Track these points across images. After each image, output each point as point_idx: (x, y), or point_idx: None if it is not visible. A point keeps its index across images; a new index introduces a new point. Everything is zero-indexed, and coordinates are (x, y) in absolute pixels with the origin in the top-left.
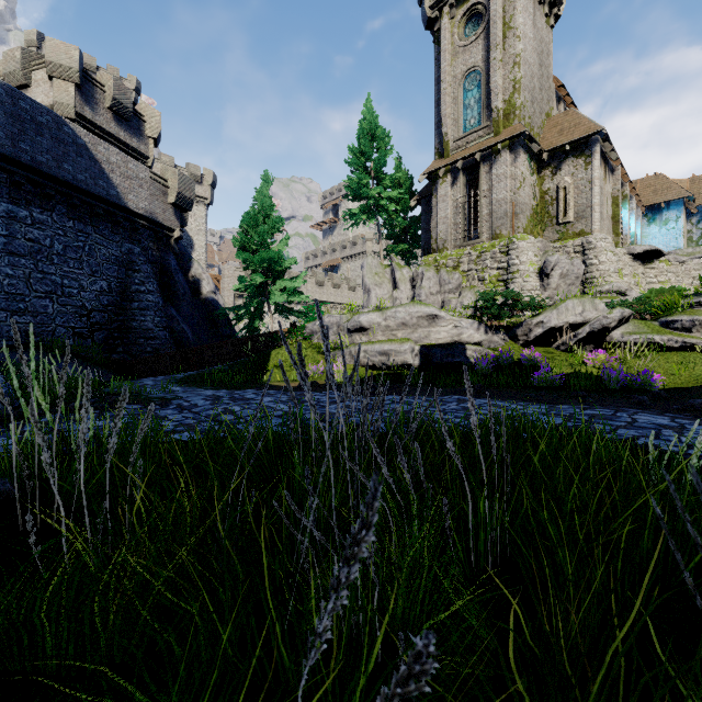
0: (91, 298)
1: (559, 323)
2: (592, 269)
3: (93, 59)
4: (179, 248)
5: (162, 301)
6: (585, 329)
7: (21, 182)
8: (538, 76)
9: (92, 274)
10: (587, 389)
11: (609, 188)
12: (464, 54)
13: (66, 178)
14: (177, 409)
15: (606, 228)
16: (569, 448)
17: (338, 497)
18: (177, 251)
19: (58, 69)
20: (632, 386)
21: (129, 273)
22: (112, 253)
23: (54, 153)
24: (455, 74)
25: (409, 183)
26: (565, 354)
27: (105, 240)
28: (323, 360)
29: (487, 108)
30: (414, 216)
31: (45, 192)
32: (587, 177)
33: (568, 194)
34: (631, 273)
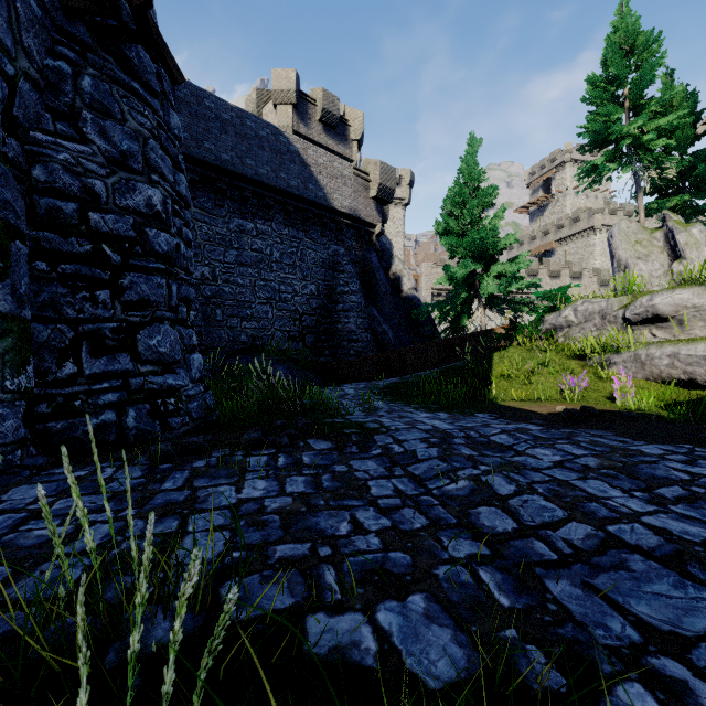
0: (302, 302)
1: None
2: None
3: None
4: (380, 246)
5: (364, 301)
6: None
7: (248, 197)
8: None
9: (303, 279)
10: None
11: None
12: None
13: (282, 186)
14: (382, 461)
15: None
16: None
17: None
18: (378, 248)
19: (280, 96)
20: None
21: (335, 275)
22: (320, 256)
23: (272, 164)
24: None
25: (690, 102)
26: None
27: (314, 244)
28: (579, 368)
29: None
30: (697, 151)
31: (266, 203)
32: None
33: None
34: None
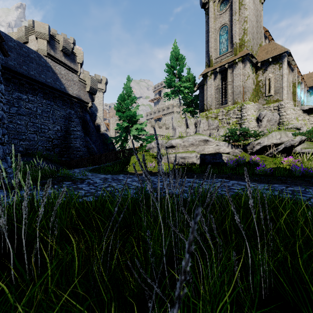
0: (53, 133)
1: (268, 143)
2: (283, 117)
3: (55, 31)
4: (91, 111)
5: (83, 134)
6: (282, 146)
7: (23, 83)
8: (255, 26)
9: (53, 123)
10: (284, 176)
11: (291, 78)
12: (220, 18)
13: (42, 81)
14: (87, 184)
15: (289, 98)
16: (298, 214)
17: (166, 242)
18: (90, 112)
19: (40, 34)
20: (307, 174)
21: (69, 122)
22: (62, 114)
23: (37, 70)
24: (215, 28)
25: (193, 79)
26: (271, 158)
27: (59, 108)
28: (154, 161)
29: (231, 42)
30: (195, 95)
31: (33, 87)
32: (280, 73)
33: (271, 82)
34: (302, 119)
